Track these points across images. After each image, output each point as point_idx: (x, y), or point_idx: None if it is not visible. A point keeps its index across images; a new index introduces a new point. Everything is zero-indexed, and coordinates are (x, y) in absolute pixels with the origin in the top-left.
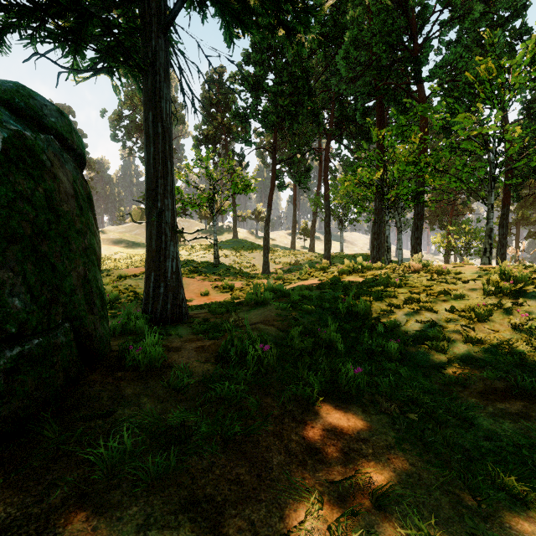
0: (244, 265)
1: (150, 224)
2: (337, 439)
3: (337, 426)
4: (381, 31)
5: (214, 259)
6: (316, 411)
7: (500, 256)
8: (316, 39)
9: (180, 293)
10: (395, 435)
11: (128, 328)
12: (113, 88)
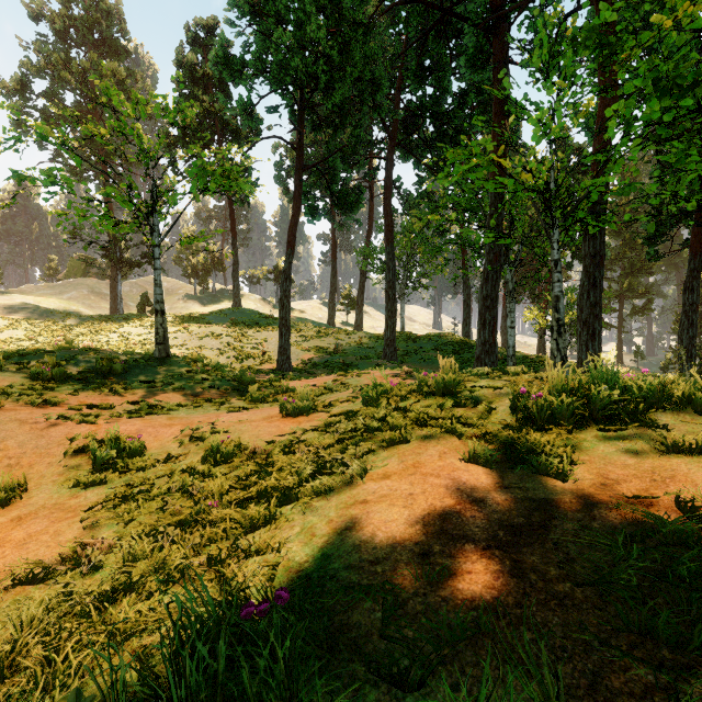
0: (245, 352)
1: None
2: None
3: None
4: None
5: (156, 345)
6: None
7: (687, 341)
8: None
9: None
10: None
11: None
12: None
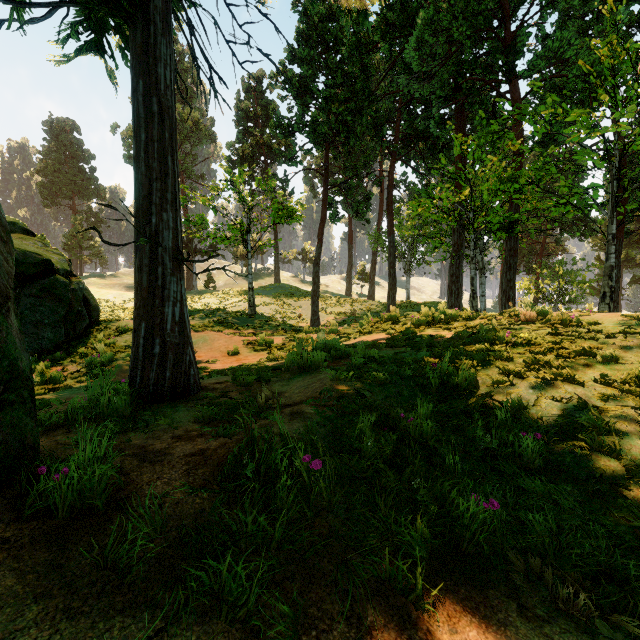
0: (287, 315)
1: (140, 249)
2: None
3: None
4: (464, 12)
5: (249, 307)
6: (428, 627)
7: None
8: (379, 29)
9: (186, 354)
10: None
11: (97, 411)
12: (108, 74)
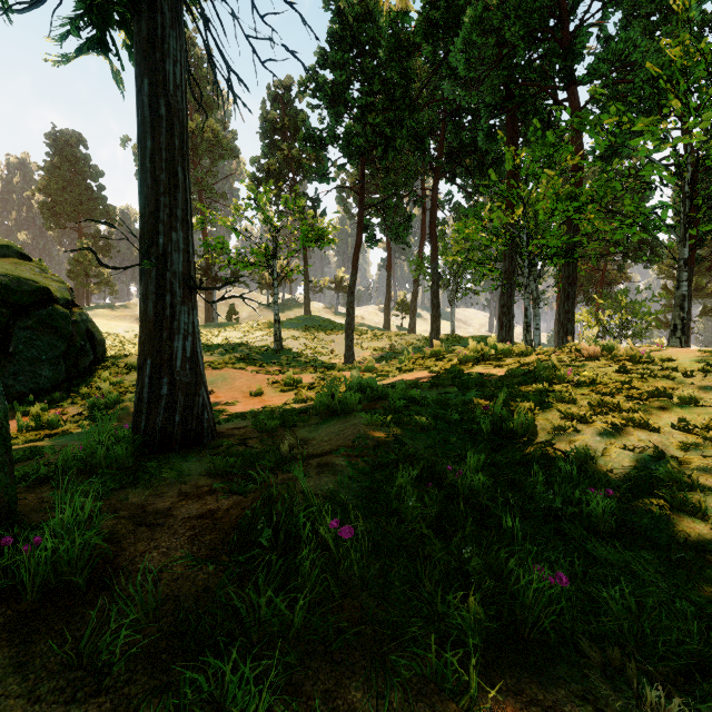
0: (319, 351)
1: (145, 274)
2: None
3: None
4: (517, 10)
5: (275, 342)
6: None
7: None
8: (422, 29)
9: (199, 395)
10: None
11: (92, 462)
12: (113, 76)
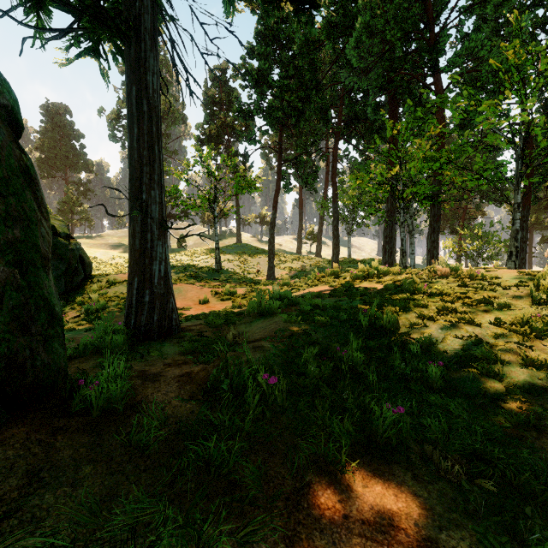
0: (248, 270)
1: (133, 219)
2: (388, 542)
3: (383, 513)
4: (395, 18)
5: (216, 264)
6: (348, 483)
7: (520, 261)
8: (325, 30)
9: (169, 302)
10: (472, 526)
11: (102, 346)
12: (101, 73)
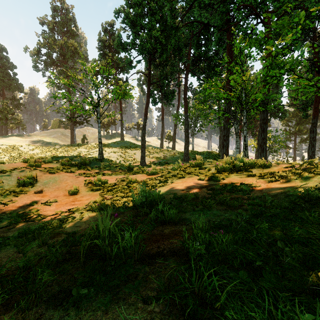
0: (127, 159)
1: None
2: None
3: None
4: None
5: (99, 154)
6: None
7: (311, 153)
8: None
9: None
10: None
11: None
12: None
